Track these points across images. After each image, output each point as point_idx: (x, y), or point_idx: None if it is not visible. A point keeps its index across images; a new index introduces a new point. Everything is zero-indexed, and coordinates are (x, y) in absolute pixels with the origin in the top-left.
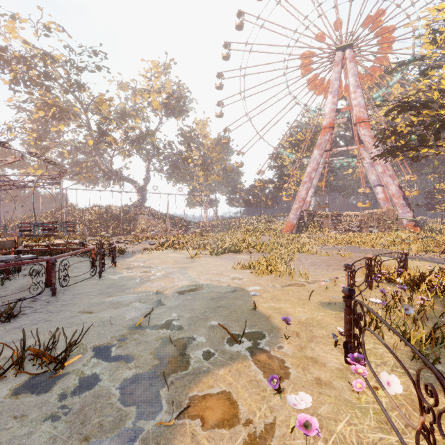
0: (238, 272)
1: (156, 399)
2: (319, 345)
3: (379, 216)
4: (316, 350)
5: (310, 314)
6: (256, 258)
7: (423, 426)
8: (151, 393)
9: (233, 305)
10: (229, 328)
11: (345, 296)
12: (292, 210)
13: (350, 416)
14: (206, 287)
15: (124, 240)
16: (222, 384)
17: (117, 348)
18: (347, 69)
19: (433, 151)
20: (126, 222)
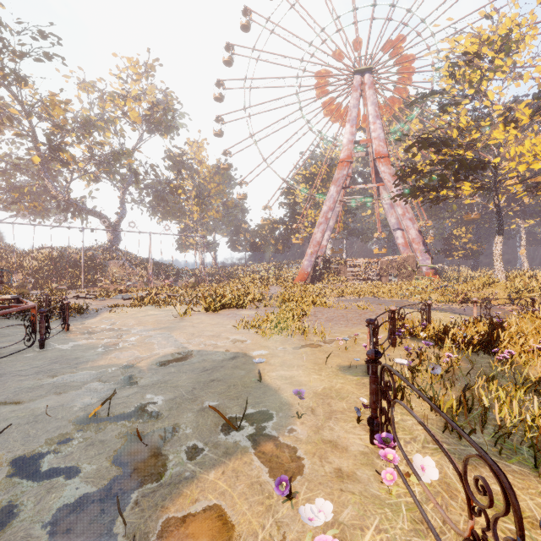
0: (241, 333)
1: (108, 534)
2: (339, 423)
3: (399, 263)
4: (335, 430)
5: (328, 382)
6: (264, 314)
7: (473, 533)
8: (101, 526)
9: (232, 377)
10: (226, 409)
11: (370, 360)
12: (306, 255)
13: (379, 518)
14: (197, 354)
15: (87, 295)
16: (211, 495)
17: (53, 456)
18: (366, 97)
19: (452, 193)
20: (90, 269)
